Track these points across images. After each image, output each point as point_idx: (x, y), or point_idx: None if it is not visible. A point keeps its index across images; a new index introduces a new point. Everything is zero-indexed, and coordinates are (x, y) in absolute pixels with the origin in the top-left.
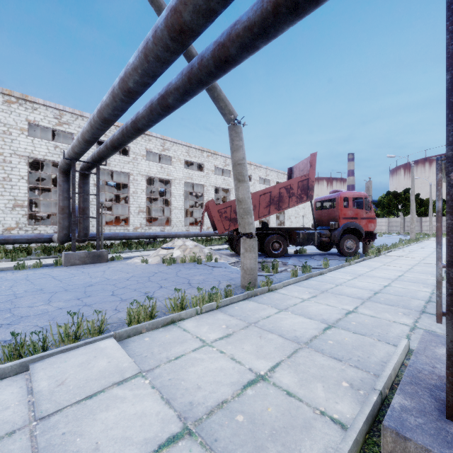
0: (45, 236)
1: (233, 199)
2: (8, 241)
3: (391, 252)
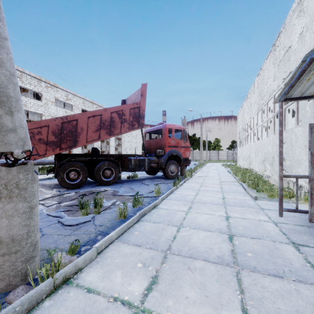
0: None
1: None
2: None
3: (196, 173)
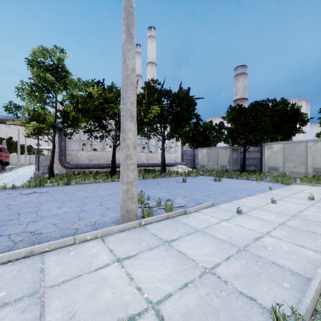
0: None
1: None
2: None
3: (13, 170)
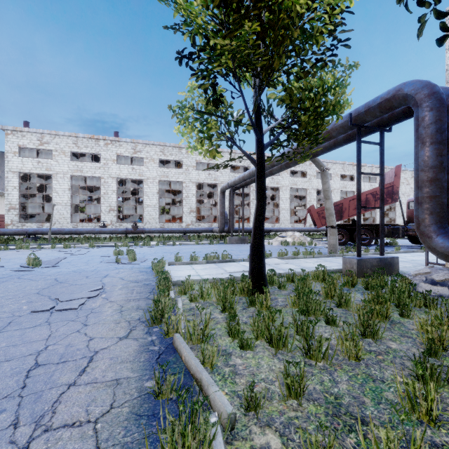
0: (210, 229)
1: (335, 199)
2: (194, 231)
3: None
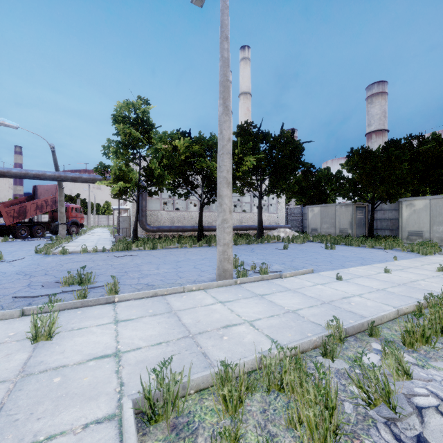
0: None
1: None
2: None
3: (87, 233)
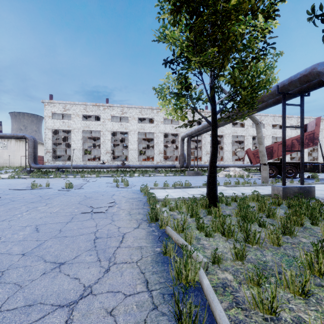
0: (173, 165)
1: (267, 143)
2: (162, 167)
3: None
